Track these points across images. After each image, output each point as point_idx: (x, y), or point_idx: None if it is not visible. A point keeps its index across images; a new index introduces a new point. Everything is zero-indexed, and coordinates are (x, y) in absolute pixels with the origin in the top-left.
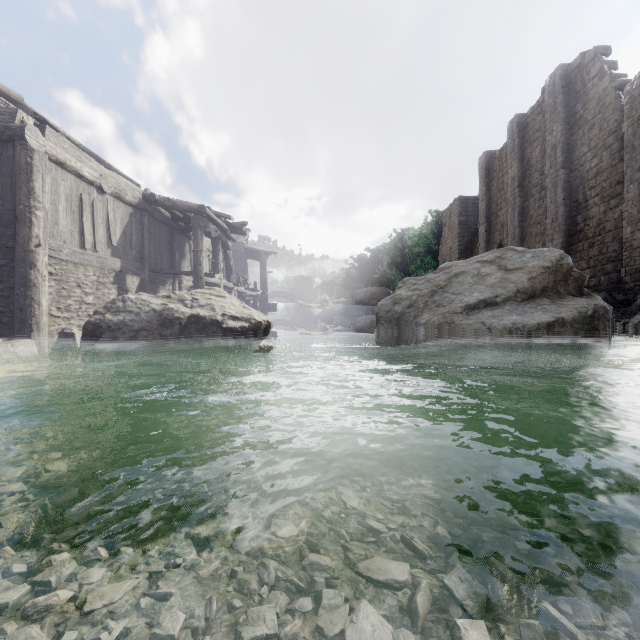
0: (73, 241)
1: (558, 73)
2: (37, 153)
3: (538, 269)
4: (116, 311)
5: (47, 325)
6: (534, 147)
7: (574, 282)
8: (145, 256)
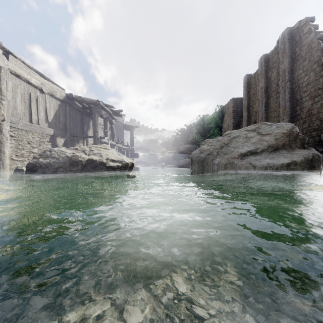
0: (25, 118)
1: (286, 32)
2: (3, 69)
3: (280, 134)
4: (45, 157)
5: (9, 165)
6: (273, 71)
7: (300, 141)
8: (67, 127)
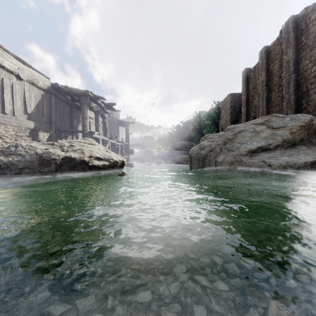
0: None
1: (290, 20)
2: None
3: (296, 127)
4: (8, 154)
5: None
6: (275, 63)
7: None
8: (52, 121)
